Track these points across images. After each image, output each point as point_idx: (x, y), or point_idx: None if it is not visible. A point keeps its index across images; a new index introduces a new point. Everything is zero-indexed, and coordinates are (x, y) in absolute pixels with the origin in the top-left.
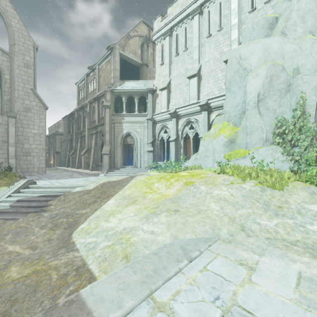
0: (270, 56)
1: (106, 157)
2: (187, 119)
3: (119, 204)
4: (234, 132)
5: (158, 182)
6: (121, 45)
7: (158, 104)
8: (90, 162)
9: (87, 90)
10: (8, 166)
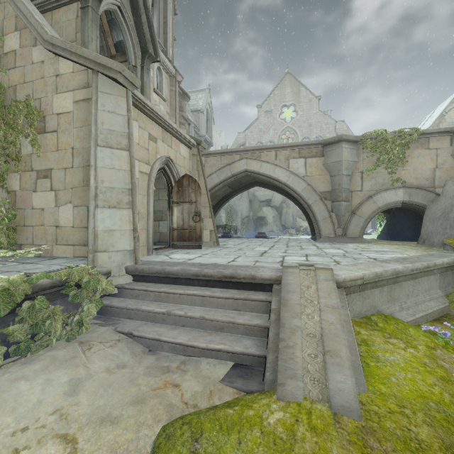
0: None
1: None
2: None
3: None
4: None
5: None
6: (435, 125)
7: None
8: None
9: None
10: None
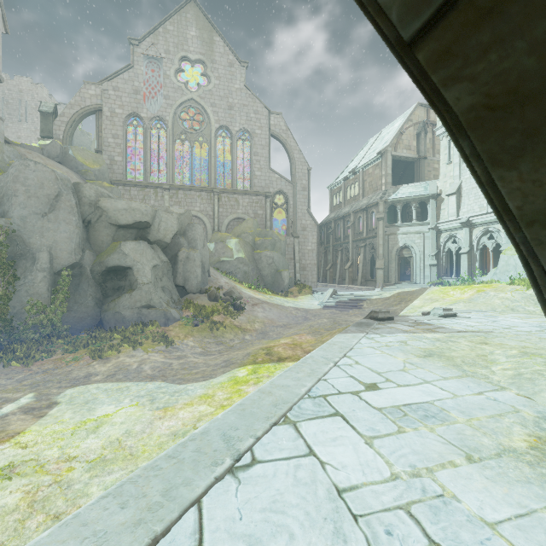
0: None
1: (380, 272)
2: (484, 228)
3: (424, 302)
4: None
5: (453, 290)
6: (393, 145)
7: (443, 210)
8: (358, 277)
9: (346, 196)
10: (296, 279)
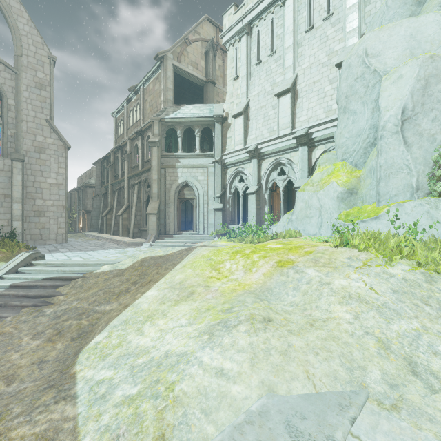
0: (421, 47)
1: (153, 219)
2: (275, 160)
3: (163, 299)
4: (355, 178)
5: (231, 259)
6: (176, 53)
7: (230, 139)
8: (130, 226)
9: (128, 123)
10: (11, 231)
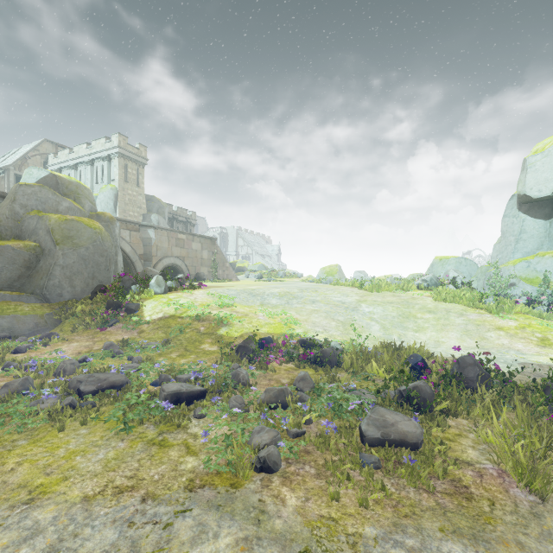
0: None
1: None
2: None
3: None
4: None
5: None
6: (18, 165)
7: None
8: None
9: None
10: None
